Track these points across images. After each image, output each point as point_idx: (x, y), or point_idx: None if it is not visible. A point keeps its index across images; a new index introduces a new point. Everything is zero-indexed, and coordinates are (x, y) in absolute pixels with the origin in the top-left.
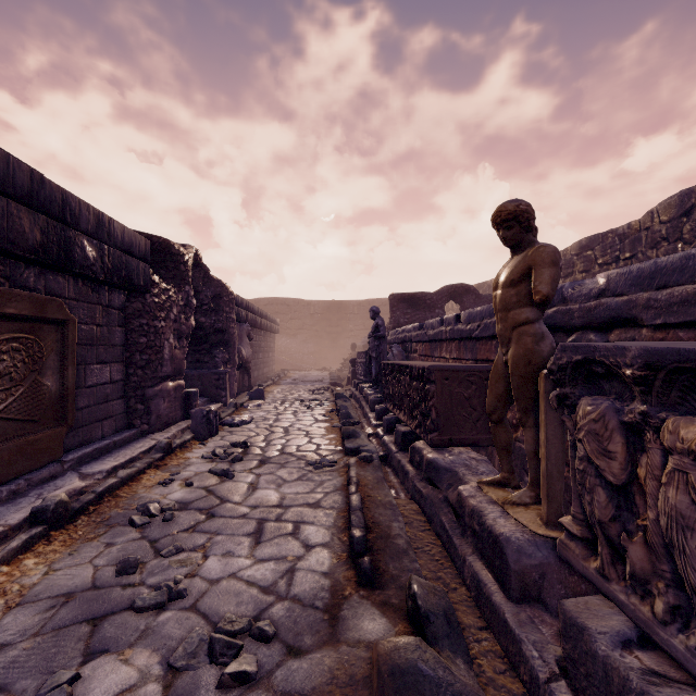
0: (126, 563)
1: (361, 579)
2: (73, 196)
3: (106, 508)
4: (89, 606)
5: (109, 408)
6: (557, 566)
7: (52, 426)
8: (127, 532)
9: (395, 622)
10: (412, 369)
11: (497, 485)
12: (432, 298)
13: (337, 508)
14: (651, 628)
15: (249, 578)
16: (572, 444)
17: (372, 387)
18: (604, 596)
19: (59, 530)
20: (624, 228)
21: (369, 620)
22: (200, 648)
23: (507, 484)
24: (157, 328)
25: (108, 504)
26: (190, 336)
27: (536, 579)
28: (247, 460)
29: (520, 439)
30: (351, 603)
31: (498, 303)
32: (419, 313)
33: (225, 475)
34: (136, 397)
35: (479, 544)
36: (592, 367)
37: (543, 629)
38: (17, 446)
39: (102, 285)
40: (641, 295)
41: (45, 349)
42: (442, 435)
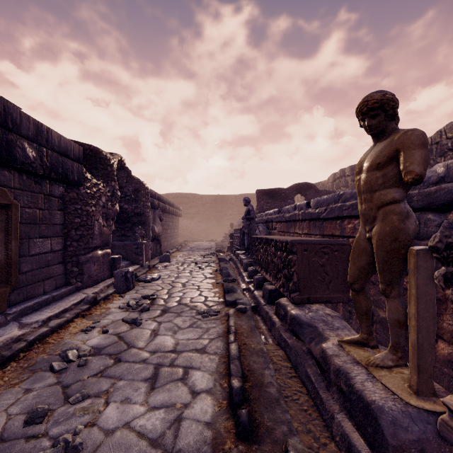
0: (34, 414)
1: (239, 432)
2: (14, 108)
3: (34, 354)
4: None
5: (50, 271)
6: (436, 442)
7: None
8: (46, 377)
9: None
10: (277, 242)
11: (357, 344)
12: (285, 192)
13: (219, 354)
14: None
15: (141, 428)
16: None
17: (245, 254)
18: None
19: None
20: None
21: None
22: None
23: (366, 344)
24: (88, 212)
25: (36, 350)
26: (117, 218)
27: None
28: (152, 310)
29: None
30: None
31: (363, 186)
32: (276, 202)
33: (134, 323)
34: (72, 262)
35: (346, 403)
36: None
37: None
38: None
39: (44, 179)
40: None
41: None
42: (301, 294)
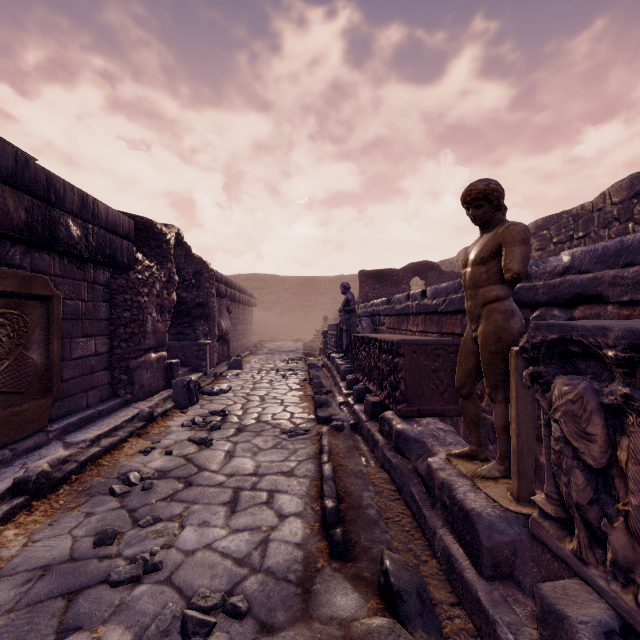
0: (104, 535)
1: (333, 551)
2: (58, 177)
3: (87, 477)
4: (65, 579)
5: (94, 379)
6: (529, 543)
7: (38, 398)
8: (107, 501)
9: (367, 597)
10: (381, 342)
11: (466, 458)
12: (398, 274)
13: (310, 476)
14: (635, 618)
15: (224, 549)
16: (546, 422)
17: (343, 358)
18: (581, 579)
19: (41, 499)
20: (578, 209)
21: (341, 595)
22: (173, 626)
23: (475, 457)
24: (140, 303)
25: (90, 472)
26: (173, 310)
27: (508, 556)
28: (225, 428)
29: (484, 410)
30: (324, 576)
31: (468, 281)
32: (386, 288)
33: (203, 444)
34: (120, 368)
35: (449, 517)
36: (568, 346)
37: (517, 609)
38: (3, 417)
39: (87, 262)
40: (606, 272)
41: (30, 324)
42: (410, 406)
